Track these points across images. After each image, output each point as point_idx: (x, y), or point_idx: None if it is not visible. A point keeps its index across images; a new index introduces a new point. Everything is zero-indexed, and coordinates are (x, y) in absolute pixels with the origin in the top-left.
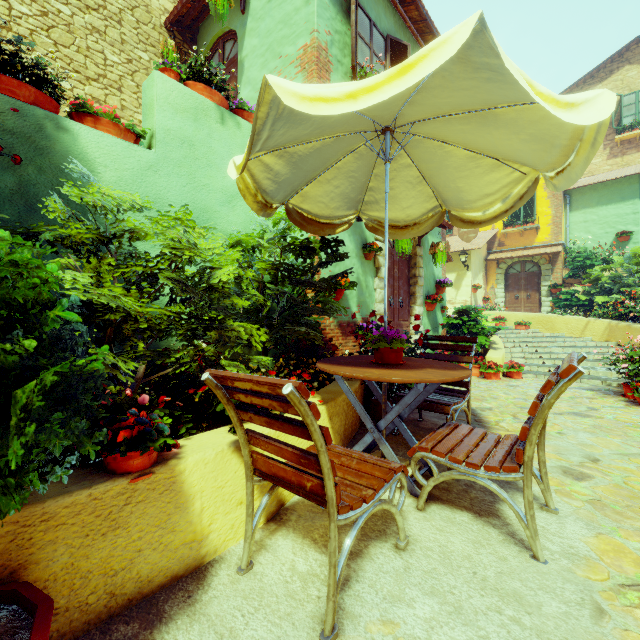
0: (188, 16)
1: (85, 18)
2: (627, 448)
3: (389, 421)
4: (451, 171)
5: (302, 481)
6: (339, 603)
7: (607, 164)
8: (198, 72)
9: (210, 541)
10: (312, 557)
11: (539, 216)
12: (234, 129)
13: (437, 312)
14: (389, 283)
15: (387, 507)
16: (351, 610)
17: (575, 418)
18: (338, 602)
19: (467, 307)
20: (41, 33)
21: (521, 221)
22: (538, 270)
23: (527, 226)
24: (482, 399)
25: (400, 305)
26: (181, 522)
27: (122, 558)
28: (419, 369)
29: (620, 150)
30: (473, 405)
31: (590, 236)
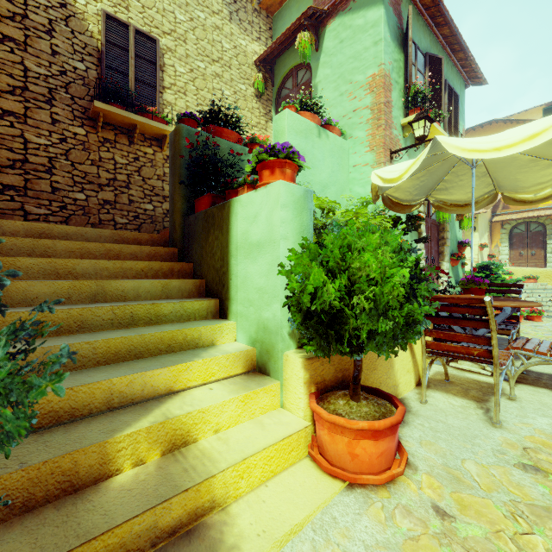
0: (272, 55)
1: (212, 68)
2: None
3: (481, 334)
4: (513, 168)
5: (470, 351)
6: (491, 416)
7: None
8: (306, 104)
9: (399, 388)
10: (459, 400)
11: None
12: (325, 140)
13: (458, 267)
14: (425, 244)
15: (509, 372)
16: (500, 419)
17: None
18: (490, 416)
19: (488, 263)
20: (190, 84)
21: None
22: (543, 229)
23: None
24: None
25: (432, 261)
26: (391, 374)
27: (376, 385)
28: (502, 301)
29: None
30: None
31: None
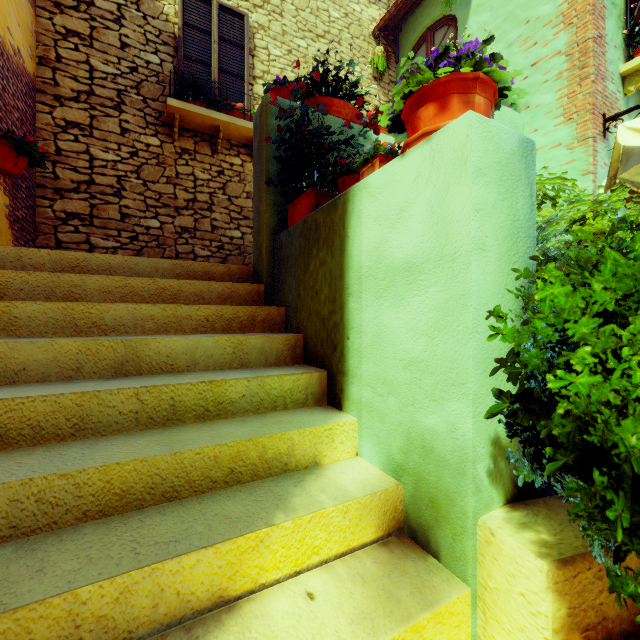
0: (397, 17)
1: (315, 47)
2: None
3: None
4: None
5: None
6: None
7: None
8: None
9: None
10: None
11: None
12: None
13: None
14: None
15: None
16: None
17: None
18: None
19: None
20: (287, 69)
21: None
22: None
23: None
24: None
25: None
26: None
27: None
28: None
29: None
30: None
31: None
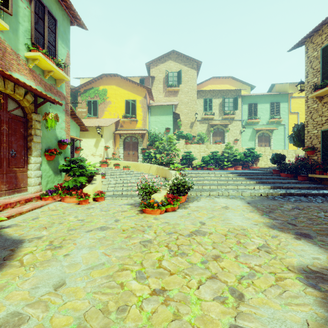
0: None
1: None
2: (100, 259)
3: None
4: None
5: None
6: None
7: (164, 99)
8: None
9: None
10: None
11: (138, 115)
12: None
13: (60, 161)
14: None
15: None
16: None
17: (96, 233)
18: None
19: (77, 158)
20: None
21: (130, 116)
22: (137, 141)
23: (132, 119)
24: (48, 227)
25: (11, 155)
26: None
27: None
28: None
29: (168, 94)
30: (30, 236)
31: (157, 128)
